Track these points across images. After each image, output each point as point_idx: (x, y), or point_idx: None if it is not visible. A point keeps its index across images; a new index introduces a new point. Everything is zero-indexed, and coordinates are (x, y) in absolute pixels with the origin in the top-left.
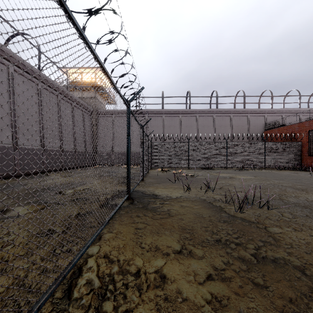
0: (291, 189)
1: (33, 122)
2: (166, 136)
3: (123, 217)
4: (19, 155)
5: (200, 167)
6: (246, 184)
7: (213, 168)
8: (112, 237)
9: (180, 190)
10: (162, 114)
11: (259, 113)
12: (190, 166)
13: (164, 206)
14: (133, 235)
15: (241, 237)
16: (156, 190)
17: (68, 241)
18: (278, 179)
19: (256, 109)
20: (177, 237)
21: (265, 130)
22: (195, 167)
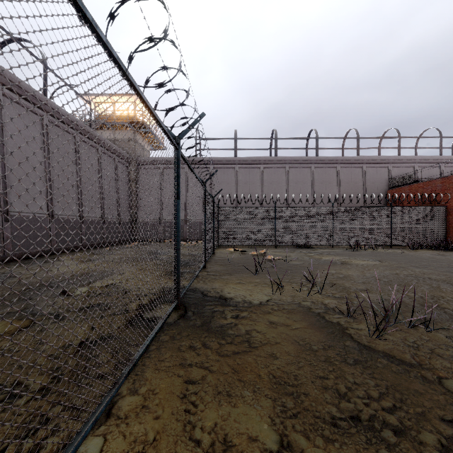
0: (449, 286)
1: (35, 176)
2: (240, 197)
3: (165, 352)
4: (11, 227)
5: (293, 244)
6: (371, 275)
7: (313, 247)
8: (134, 409)
9: (265, 289)
10: (234, 165)
11: (380, 163)
12: (278, 242)
13: (239, 322)
14: (178, 402)
15: (401, 410)
16: (226, 289)
17: (41, 422)
18: (418, 267)
19: (376, 157)
20: (269, 410)
21: (390, 189)
22: (285, 244)
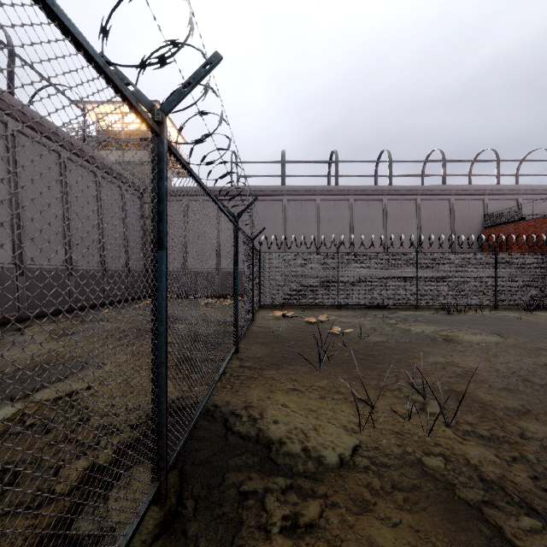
0: None
1: None
2: (289, 239)
3: None
4: None
5: (362, 303)
6: (508, 369)
7: (389, 307)
8: None
9: (341, 410)
10: (281, 196)
11: (473, 195)
12: (342, 301)
13: None
14: None
15: None
16: (270, 409)
17: None
18: None
19: (467, 186)
20: None
21: (486, 228)
22: (351, 303)
